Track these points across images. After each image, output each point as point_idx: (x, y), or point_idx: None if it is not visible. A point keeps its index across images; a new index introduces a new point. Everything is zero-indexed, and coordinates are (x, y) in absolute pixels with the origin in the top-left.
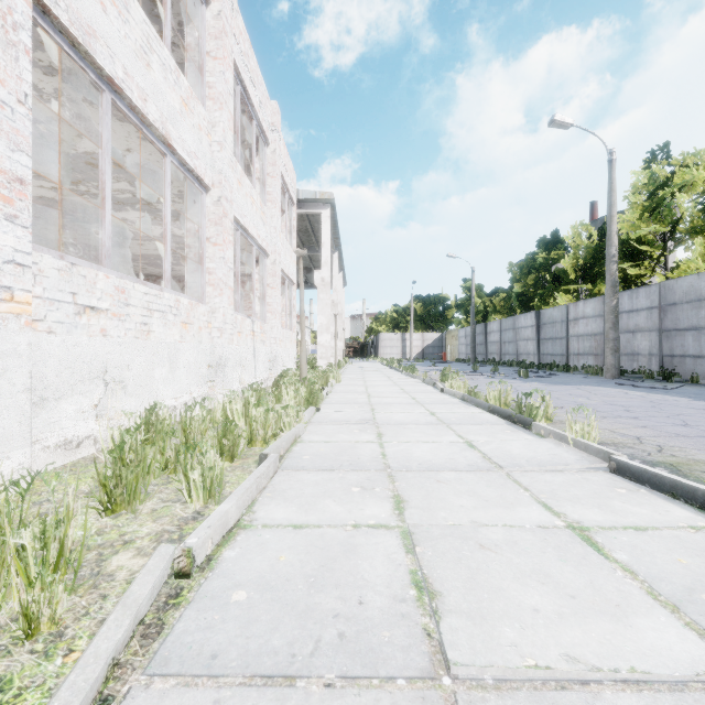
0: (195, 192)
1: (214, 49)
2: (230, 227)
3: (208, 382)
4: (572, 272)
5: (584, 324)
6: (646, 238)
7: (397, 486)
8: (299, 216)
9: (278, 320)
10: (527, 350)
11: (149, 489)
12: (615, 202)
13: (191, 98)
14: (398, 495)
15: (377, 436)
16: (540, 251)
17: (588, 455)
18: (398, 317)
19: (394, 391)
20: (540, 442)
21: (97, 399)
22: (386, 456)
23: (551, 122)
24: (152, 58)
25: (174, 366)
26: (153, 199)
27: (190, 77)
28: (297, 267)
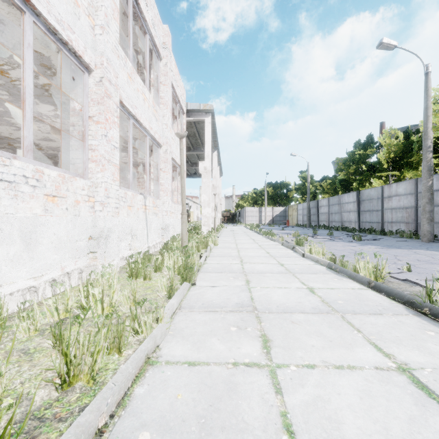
0: (79, 73)
1: None
2: (115, 109)
3: (89, 254)
4: (385, 163)
5: (397, 200)
6: None
7: None
8: (188, 124)
9: (168, 196)
10: (349, 219)
11: None
12: (430, 105)
13: None
14: None
15: (262, 346)
16: (356, 150)
17: None
18: (256, 197)
19: (262, 255)
20: None
21: None
22: (294, 438)
23: (379, 45)
24: None
25: (33, 242)
26: (53, 90)
27: None
28: (189, 162)
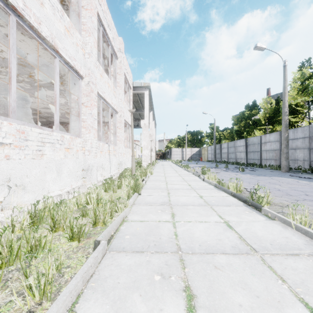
0: (76, 79)
1: (85, 4)
2: (95, 97)
3: (82, 178)
4: (263, 120)
5: (269, 145)
6: (299, 104)
7: (186, 273)
8: (133, 94)
9: (122, 144)
10: (240, 157)
11: (10, 275)
12: (286, 86)
13: (71, 28)
14: (188, 286)
15: (171, 216)
16: (246, 110)
17: (310, 239)
18: (180, 141)
19: (179, 180)
20: (271, 224)
21: (2, 198)
22: (177, 236)
23: (255, 47)
24: (45, 1)
25: (60, 172)
26: None
27: (73, 19)
28: (134, 118)
